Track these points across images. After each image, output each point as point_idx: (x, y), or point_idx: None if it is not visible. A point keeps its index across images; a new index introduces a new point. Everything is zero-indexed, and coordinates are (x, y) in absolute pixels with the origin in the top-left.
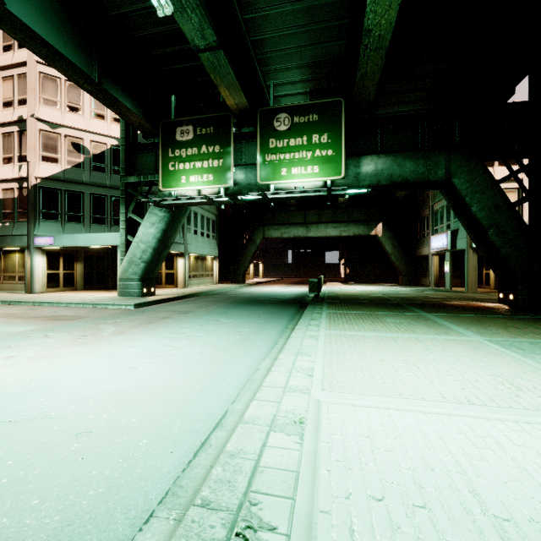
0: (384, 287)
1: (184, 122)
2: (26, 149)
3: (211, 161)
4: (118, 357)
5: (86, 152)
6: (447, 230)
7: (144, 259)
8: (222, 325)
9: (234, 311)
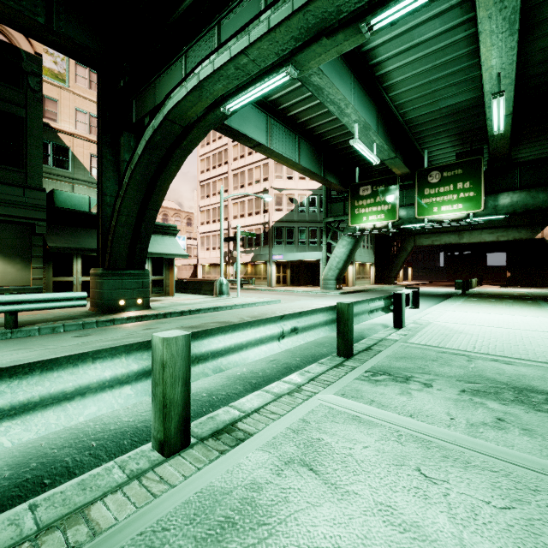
0: (544, 290)
1: (365, 183)
2: (267, 206)
3: (383, 206)
4: None
5: (296, 202)
6: None
7: (338, 267)
8: None
9: None
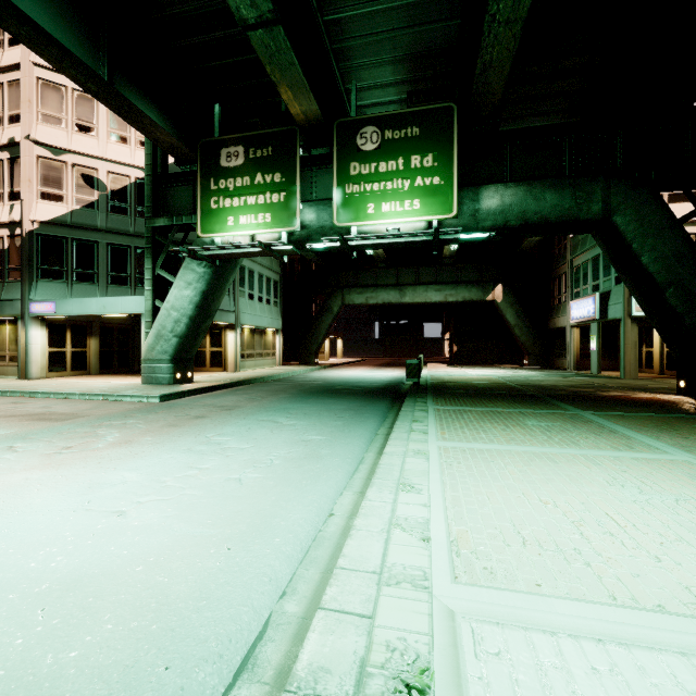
0: (506, 371)
1: (232, 141)
2: (20, 182)
3: (269, 194)
4: (103, 491)
5: (102, 187)
6: (594, 293)
7: (178, 333)
8: (280, 429)
9: (300, 406)
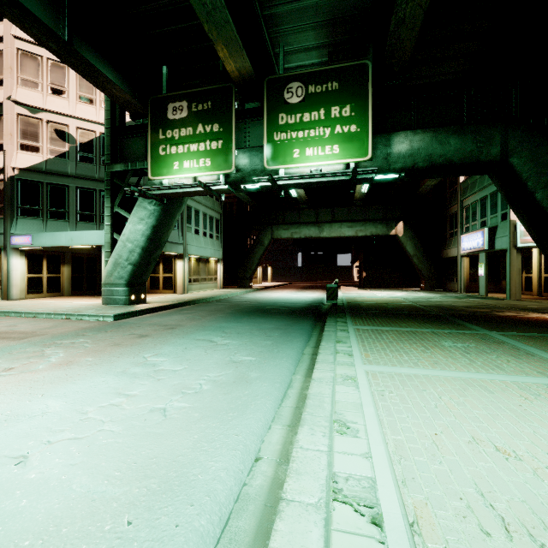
0: (407, 293)
1: (177, 97)
2: (3, 136)
3: (209, 142)
4: (17, 426)
5: (72, 140)
6: (482, 228)
7: (132, 261)
8: (214, 348)
9: (234, 325)
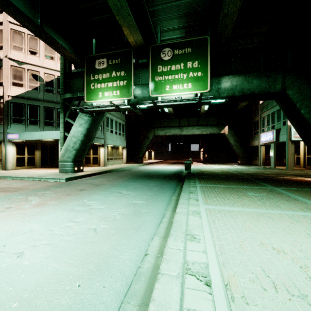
0: (230, 166)
1: (101, 56)
2: (2, 78)
3: (118, 81)
4: (16, 237)
5: (41, 80)
6: (272, 129)
7: (75, 148)
8: (122, 196)
9: (133, 184)
